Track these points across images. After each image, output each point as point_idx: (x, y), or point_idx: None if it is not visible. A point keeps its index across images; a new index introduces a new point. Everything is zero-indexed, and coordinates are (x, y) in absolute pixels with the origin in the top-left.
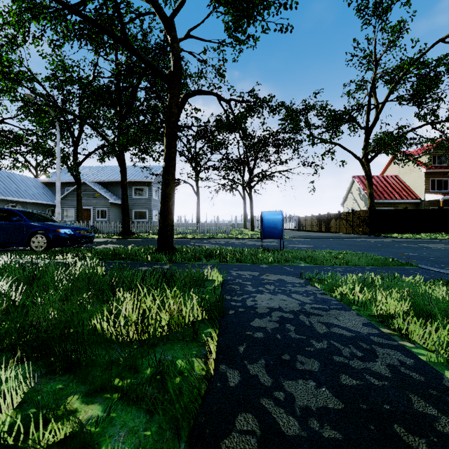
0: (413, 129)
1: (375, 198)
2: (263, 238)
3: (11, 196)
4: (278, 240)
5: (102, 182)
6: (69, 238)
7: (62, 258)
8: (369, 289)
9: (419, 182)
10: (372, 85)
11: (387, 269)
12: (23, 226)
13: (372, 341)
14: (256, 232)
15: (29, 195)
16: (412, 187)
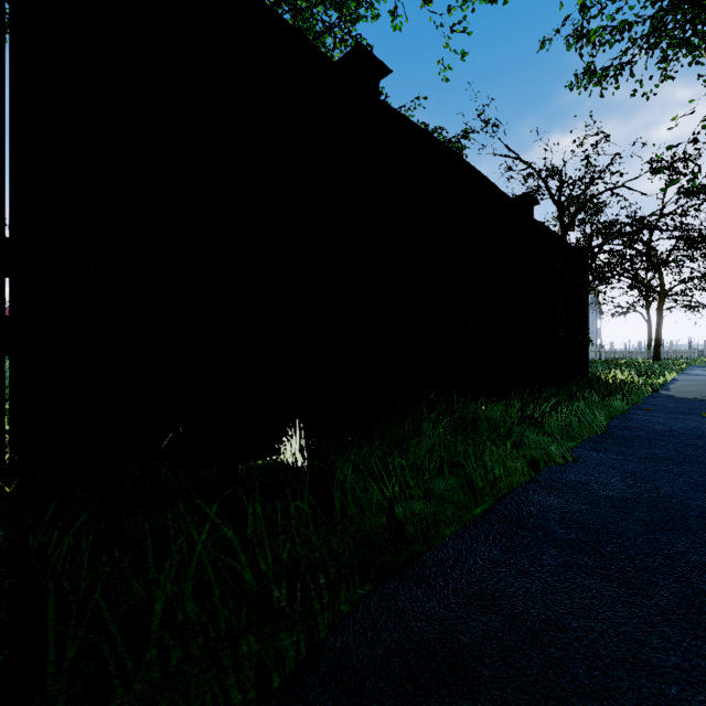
0: None
1: None
2: None
3: None
4: None
5: None
6: None
7: None
8: None
9: None
10: None
11: None
12: None
13: None
14: None
15: None
16: None
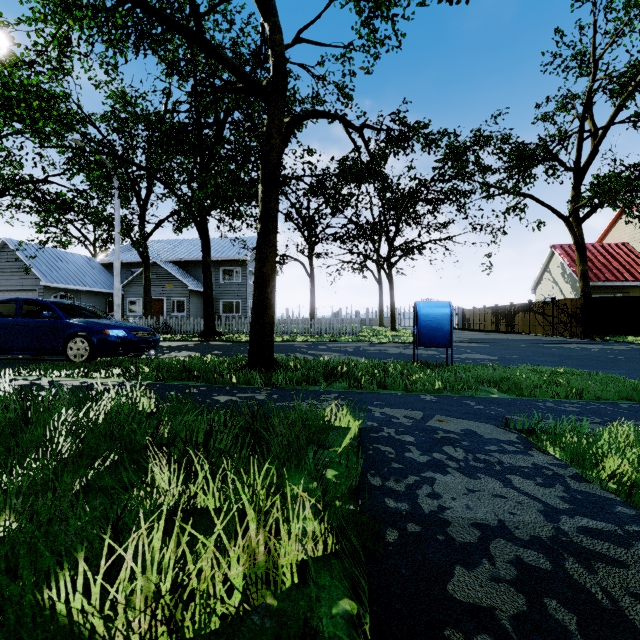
0: None
1: (590, 280)
2: (418, 345)
3: (60, 283)
4: None
5: (178, 262)
6: (120, 343)
7: (104, 376)
8: None
9: None
10: (588, 99)
11: None
12: (57, 326)
13: None
14: (399, 332)
15: (83, 281)
16: None
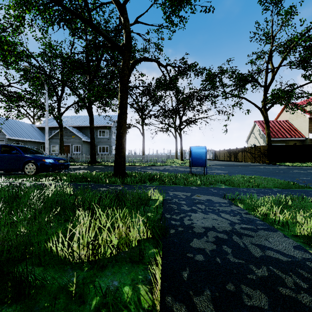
0: (300, 86)
1: (271, 137)
2: (191, 166)
3: (16, 137)
4: (201, 167)
5: (77, 127)
6: (51, 165)
7: (45, 180)
8: (287, 210)
9: (304, 124)
10: (270, 54)
11: (291, 190)
12: (19, 157)
13: (310, 268)
14: (184, 161)
15: (28, 136)
16: (298, 129)
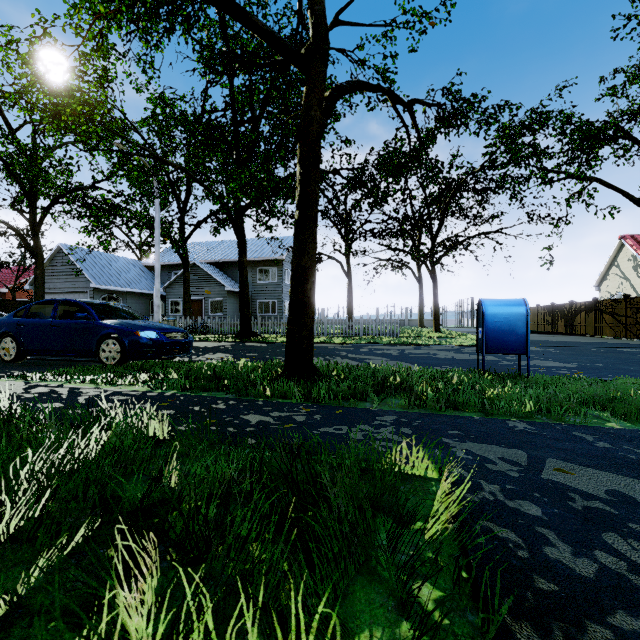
0: None
1: None
2: (484, 351)
3: (108, 285)
4: None
5: (217, 263)
6: (152, 345)
7: (128, 383)
8: None
9: None
10: None
11: None
12: (90, 327)
13: None
14: (443, 334)
15: (129, 282)
16: None
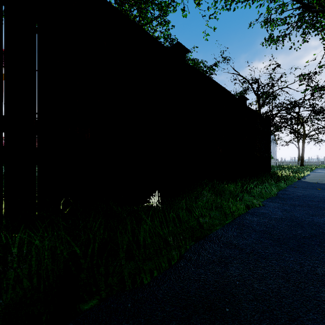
0: None
1: None
2: None
3: None
4: None
5: None
6: None
7: None
8: None
9: None
10: None
11: None
12: None
13: None
14: None
15: None
16: None
